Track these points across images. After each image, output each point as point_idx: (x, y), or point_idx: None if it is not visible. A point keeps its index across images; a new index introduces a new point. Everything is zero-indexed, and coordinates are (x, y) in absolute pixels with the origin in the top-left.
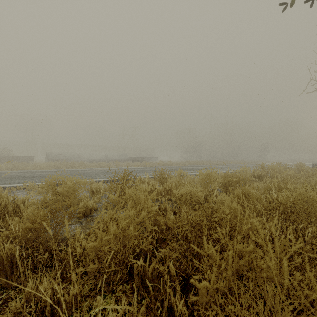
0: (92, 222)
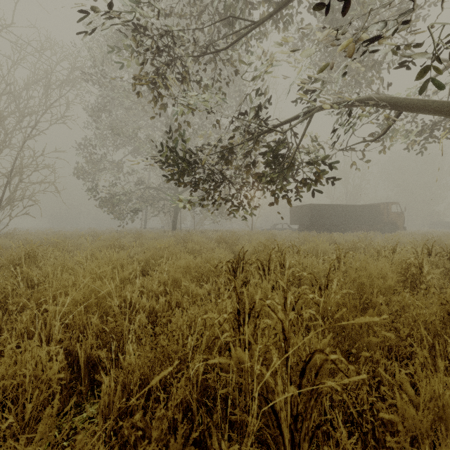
0: None
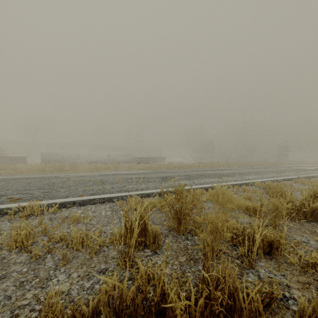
0: None
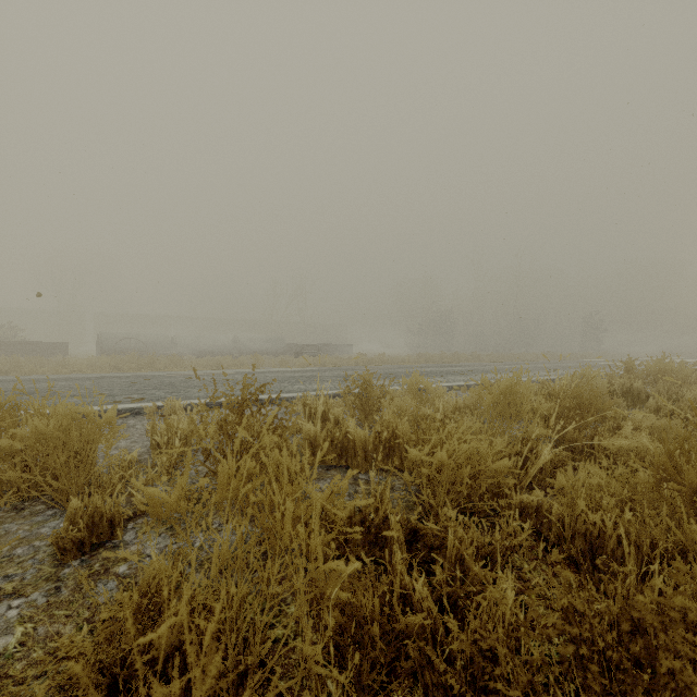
0: (106, 577)
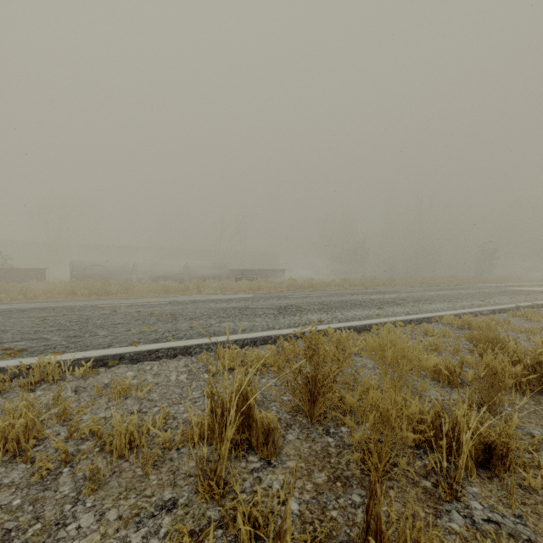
0: None
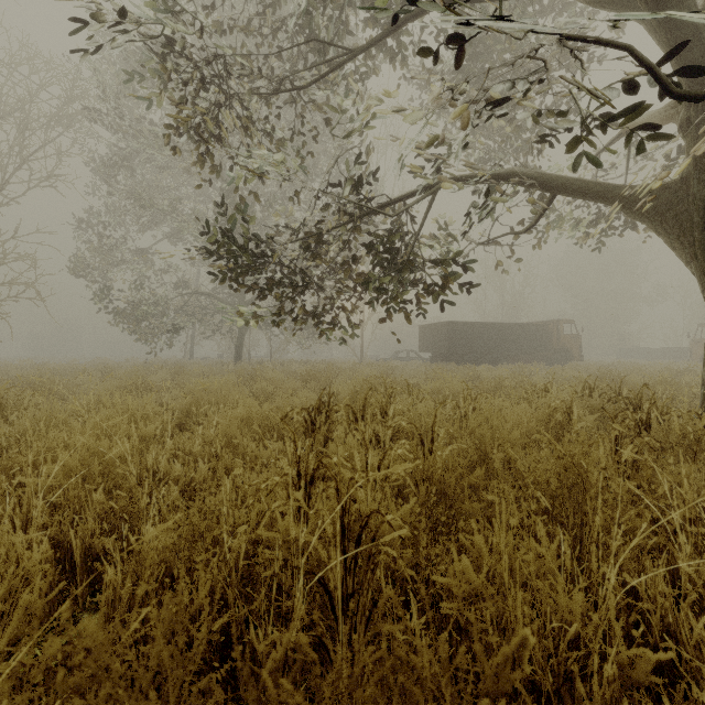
0: None
